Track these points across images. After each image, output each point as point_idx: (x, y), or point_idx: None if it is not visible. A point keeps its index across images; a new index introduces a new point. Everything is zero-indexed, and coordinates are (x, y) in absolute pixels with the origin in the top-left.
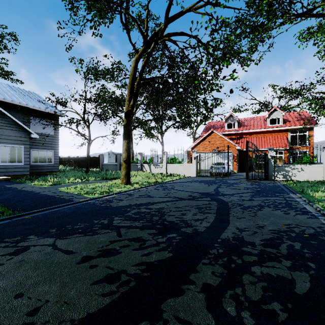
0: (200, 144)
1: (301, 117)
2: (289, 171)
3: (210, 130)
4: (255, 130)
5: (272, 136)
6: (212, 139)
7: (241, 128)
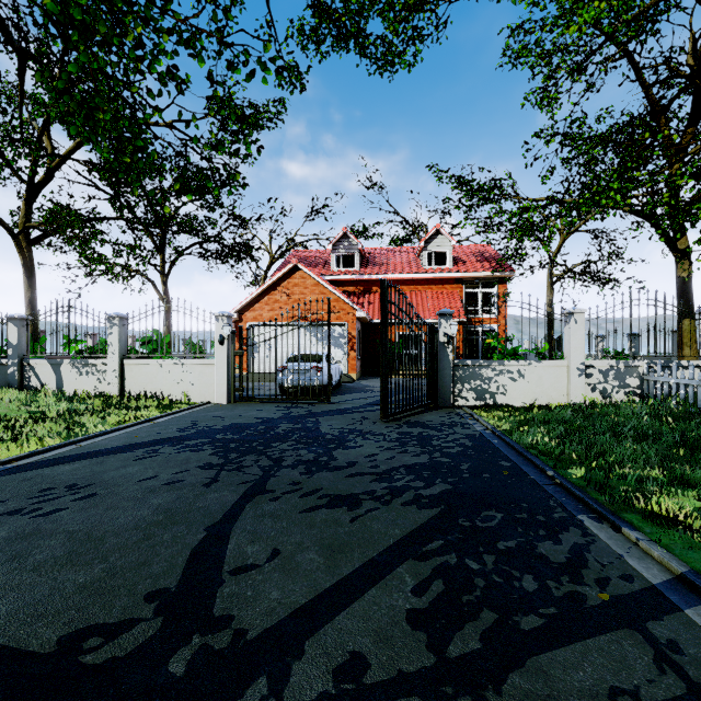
0: (263, 302)
1: (483, 256)
2: (490, 379)
3: (291, 263)
4: (398, 275)
5: (432, 293)
6: (296, 289)
7: (368, 269)
